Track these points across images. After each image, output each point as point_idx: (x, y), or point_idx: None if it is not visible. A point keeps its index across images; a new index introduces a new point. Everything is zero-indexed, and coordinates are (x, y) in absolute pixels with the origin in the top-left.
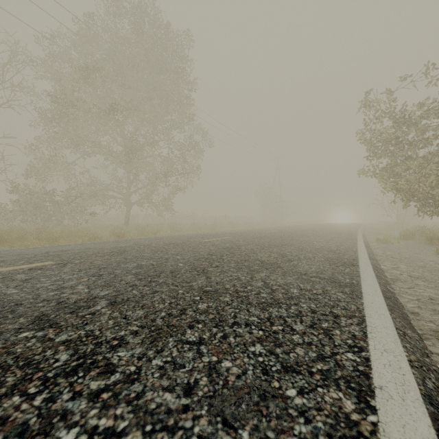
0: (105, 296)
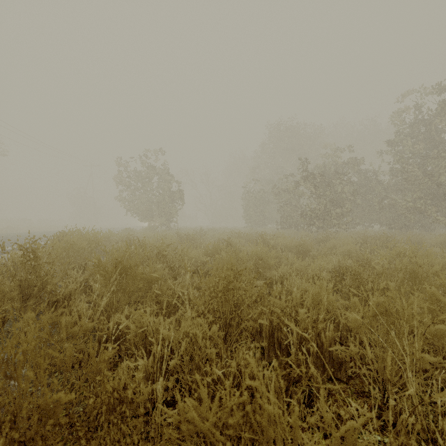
0: None
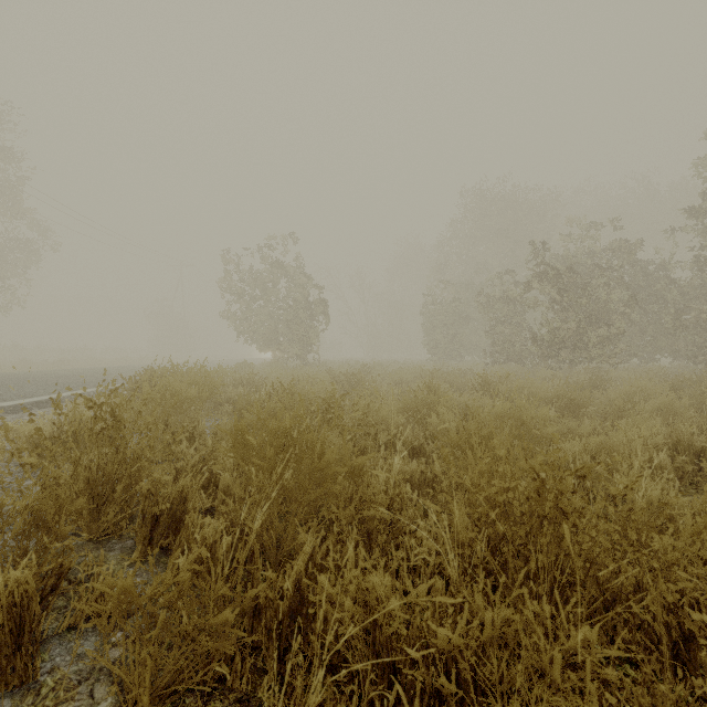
0: (8, 384)
